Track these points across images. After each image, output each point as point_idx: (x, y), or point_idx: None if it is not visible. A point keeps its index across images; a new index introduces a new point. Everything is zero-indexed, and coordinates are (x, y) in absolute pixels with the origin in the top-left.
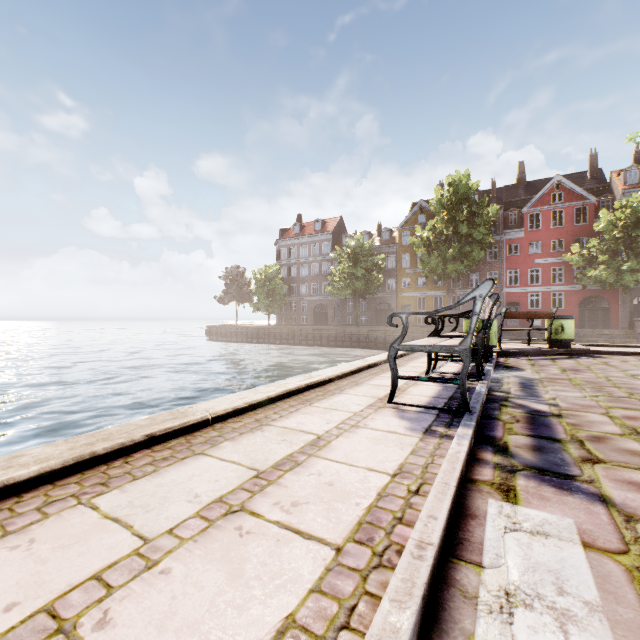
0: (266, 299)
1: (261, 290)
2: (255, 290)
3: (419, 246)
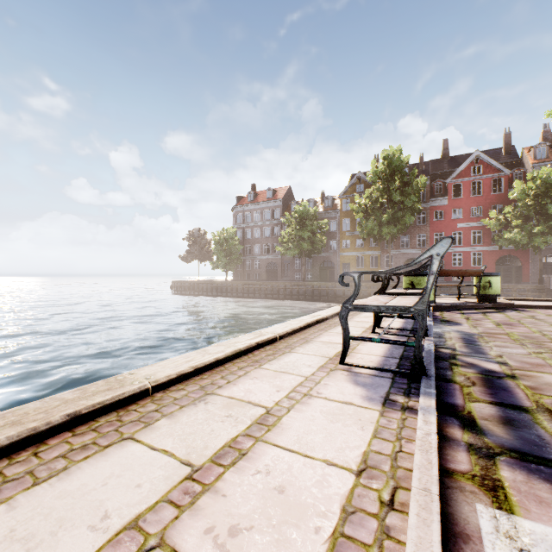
0: (224, 258)
1: (220, 250)
2: (214, 250)
3: (358, 212)
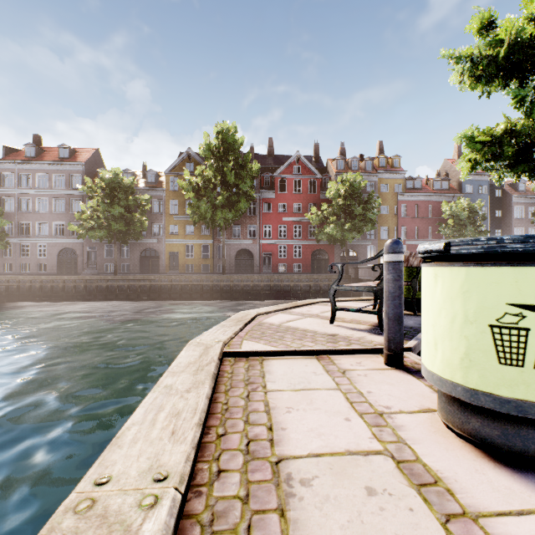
0: None
1: None
2: None
3: (188, 190)
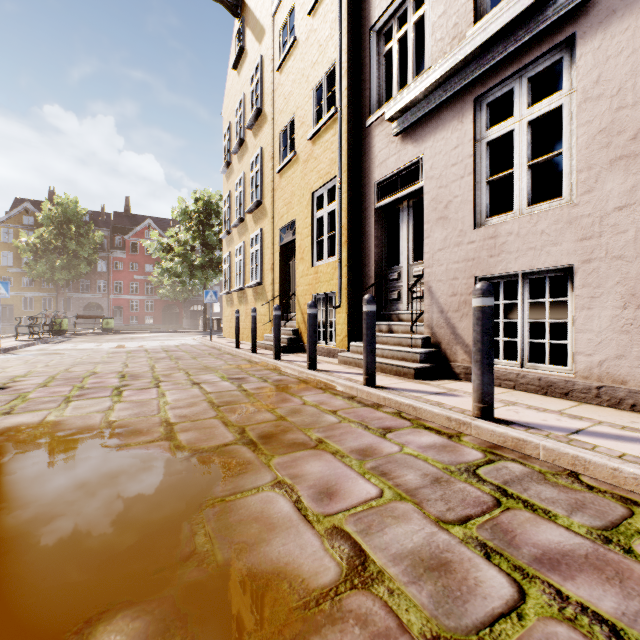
0: None
1: None
2: None
3: (25, 250)
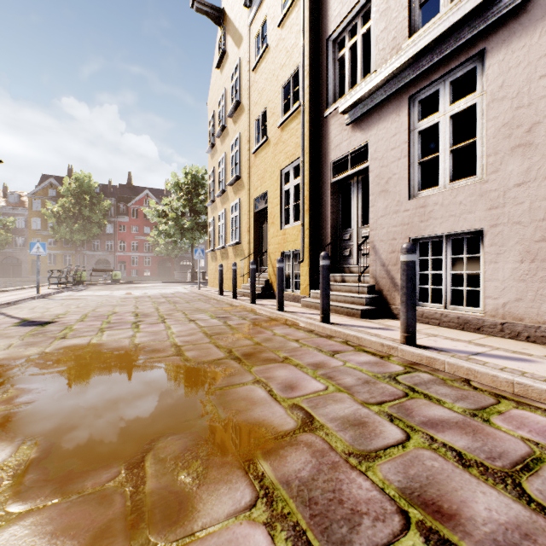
0: None
1: None
2: None
3: (51, 217)
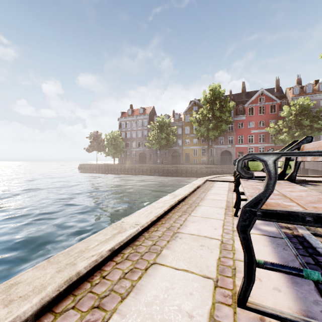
0: (112, 149)
1: (110, 144)
2: (106, 144)
3: (194, 122)
